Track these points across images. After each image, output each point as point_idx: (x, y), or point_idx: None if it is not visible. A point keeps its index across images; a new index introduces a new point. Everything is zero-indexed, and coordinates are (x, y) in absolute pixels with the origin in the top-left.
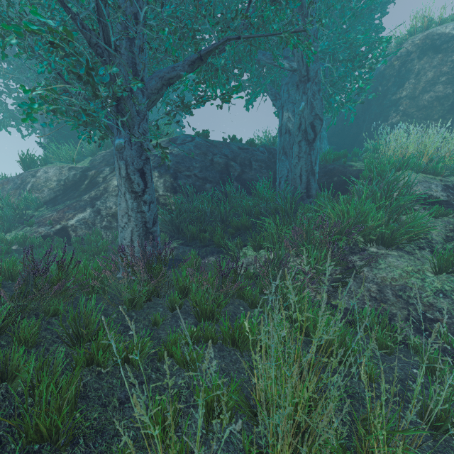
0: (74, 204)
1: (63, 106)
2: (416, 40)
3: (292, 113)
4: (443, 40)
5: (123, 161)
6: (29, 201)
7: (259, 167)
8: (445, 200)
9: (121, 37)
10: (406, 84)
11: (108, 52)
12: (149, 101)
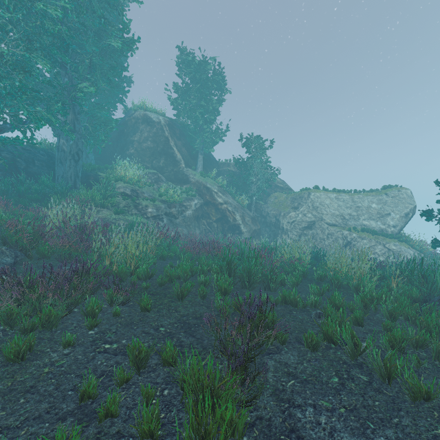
0: None
1: None
2: (141, 114)
3: (66, 141)
4: (150, 120)
5: None
6: None
7: (41, 165)
8: (130, 195)
9: None
10: (137, 134)
11: None
12: None
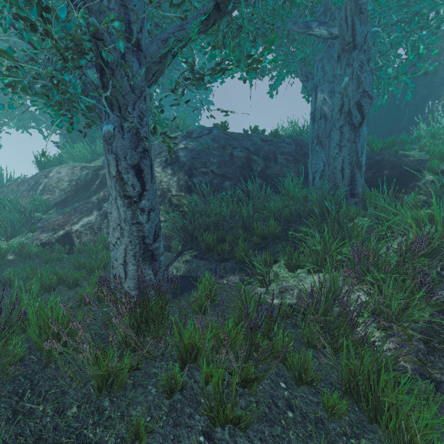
0: (81, 207)
1: (25, 79)
2: None
3: (328, 94)
4: None
5: (112, 155)
6: (37, 203)
7: (286, 161)
8: None
9: None
10: None
11: None
12: (148, 73)
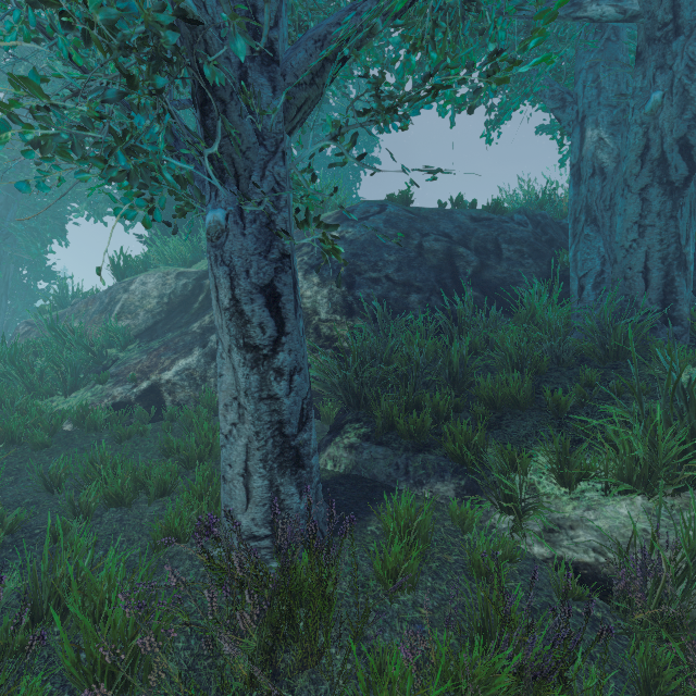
0: (176, 340)
1: (63, 131)
2: None
3: (608, 128)
4: None
5: (223, 267)
6: (112, 334)
7: (518, 255)
8: None
9: None
10: None
11: None
12: (290, 107)
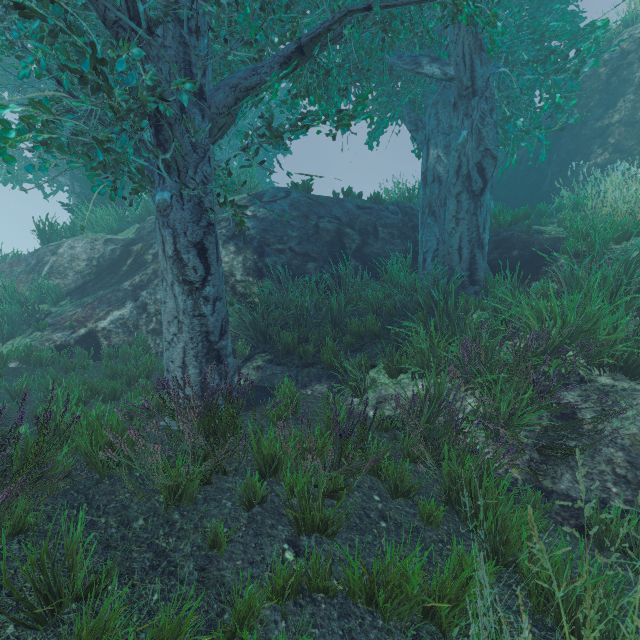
0: (109, 296)
1: (62, 136)
2: (636, 33)
3: (444, 149)
4: None
5: (168, 229)
6: (44, 290)
7: (390, 236)
8: None
9: (166, 17)
10: (619, 103)
11: (136, 34)
12: (213, 128)
